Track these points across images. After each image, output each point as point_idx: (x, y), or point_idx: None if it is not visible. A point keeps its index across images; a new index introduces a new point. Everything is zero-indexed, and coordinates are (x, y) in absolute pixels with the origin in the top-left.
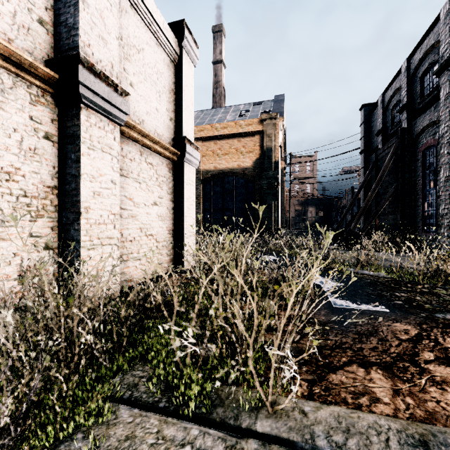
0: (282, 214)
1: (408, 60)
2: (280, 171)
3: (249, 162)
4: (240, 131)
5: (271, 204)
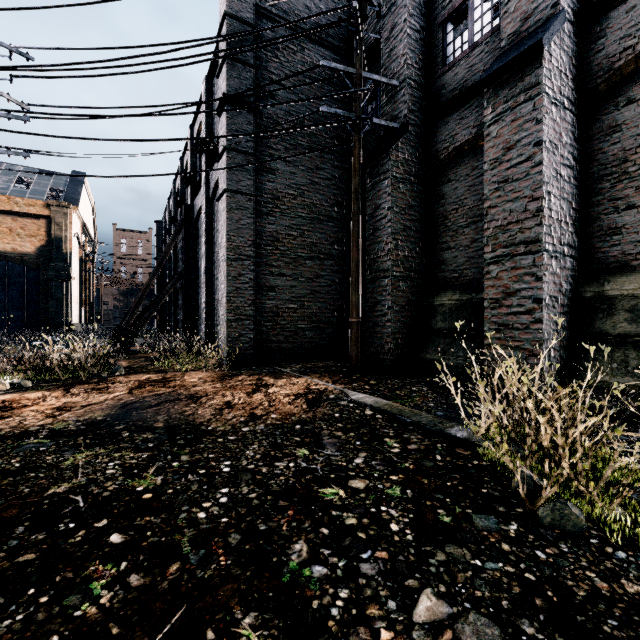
0: (81, 308)
1: (165, 212)
2: (76, 261)
3: (30, 248)
4: (16, 210)
5: (61, 298)
